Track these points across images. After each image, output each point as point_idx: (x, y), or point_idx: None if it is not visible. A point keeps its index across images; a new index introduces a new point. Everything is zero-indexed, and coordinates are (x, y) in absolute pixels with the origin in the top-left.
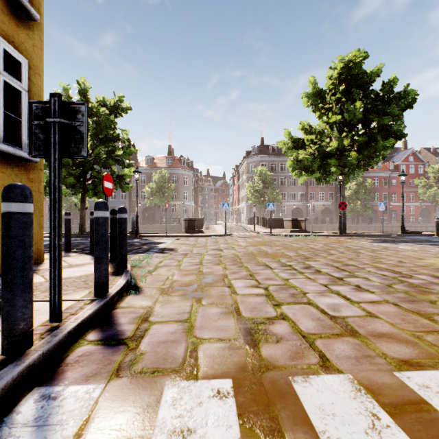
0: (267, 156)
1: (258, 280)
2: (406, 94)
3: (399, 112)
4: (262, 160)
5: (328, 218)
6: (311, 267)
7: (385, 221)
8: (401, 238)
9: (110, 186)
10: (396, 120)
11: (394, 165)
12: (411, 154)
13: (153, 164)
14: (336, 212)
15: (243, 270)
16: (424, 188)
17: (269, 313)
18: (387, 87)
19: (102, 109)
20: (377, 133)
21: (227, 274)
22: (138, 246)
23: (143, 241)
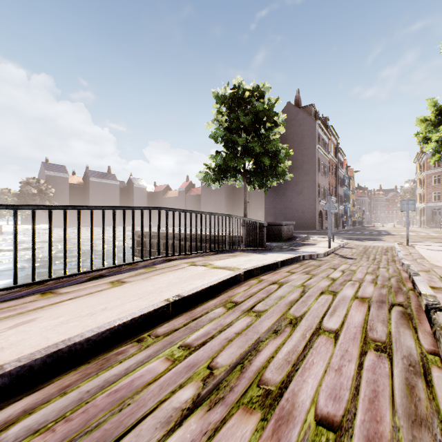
0: None
1: None
2: None
3: None
4: None
5: None
6: None
7: None
8: None
9: None
10: None
11: None
12: None
13: None
14: None
15: None
16: None
17: None
18: None
19: None
20: None
21: None
22: None
23: None
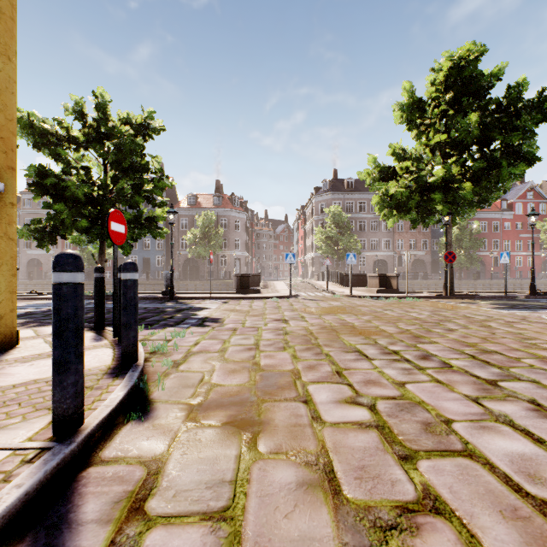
0: (342, 192)
1: (354, 385)
2: (540, 102)
3: (533, 126)
4: (335, 199)
5: (421, 272)
6: (430, 355)
7: (496, 276)
8: (534, 301)
9: (120, 229)
10: (527, 138)
11: (507, 204)
12: (529, 189)
13: (196, 204)
14: (431, 264)
15: (324, 362)
16: (546, 233)
17: (399, 489)
18: (515, 92)
19: (125, 128)
20: (500, 156)
21: (299, 371)
22: (169, 314)
23: (179, 306)
